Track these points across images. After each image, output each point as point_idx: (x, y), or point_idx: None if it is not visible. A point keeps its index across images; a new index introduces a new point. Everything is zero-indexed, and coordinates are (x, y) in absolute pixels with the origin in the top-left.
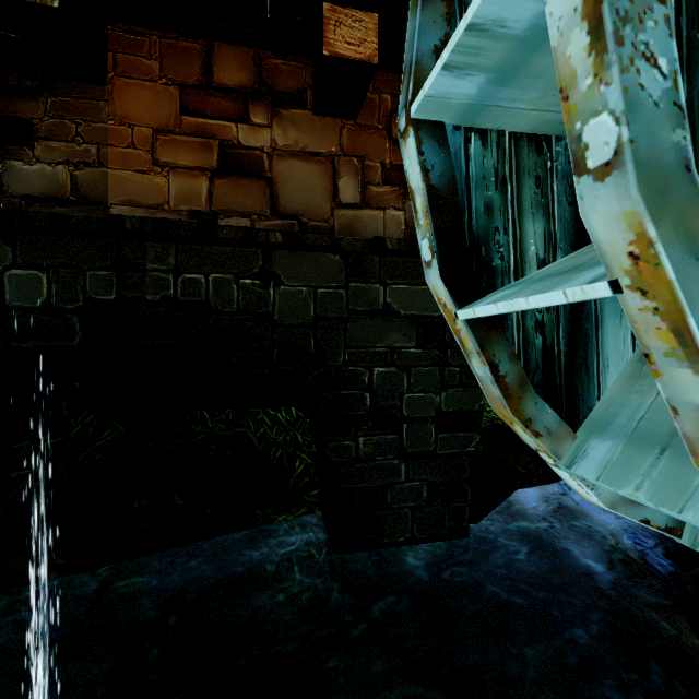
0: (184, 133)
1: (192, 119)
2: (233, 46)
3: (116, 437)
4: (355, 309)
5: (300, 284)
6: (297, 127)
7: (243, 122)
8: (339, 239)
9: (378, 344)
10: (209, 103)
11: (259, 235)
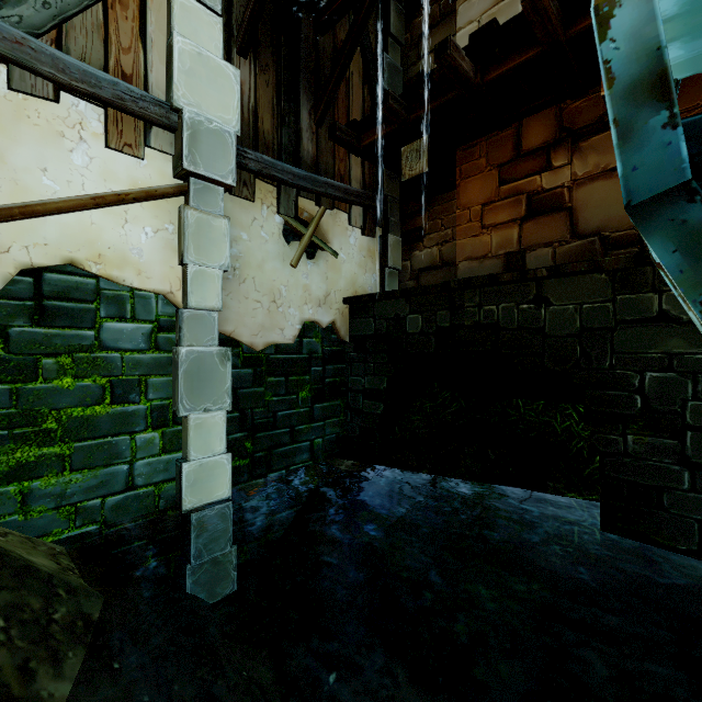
0: (501, 199)
1: (507, 186)
2: (537, 115)
3: (459, 408)
4: (622, 319)
5: (567, 303)
6: (597, 151)
7: (545, 171)
8: (600, 262)
9: (651, 350)
10: (518, 169)
11: (529, 274)
